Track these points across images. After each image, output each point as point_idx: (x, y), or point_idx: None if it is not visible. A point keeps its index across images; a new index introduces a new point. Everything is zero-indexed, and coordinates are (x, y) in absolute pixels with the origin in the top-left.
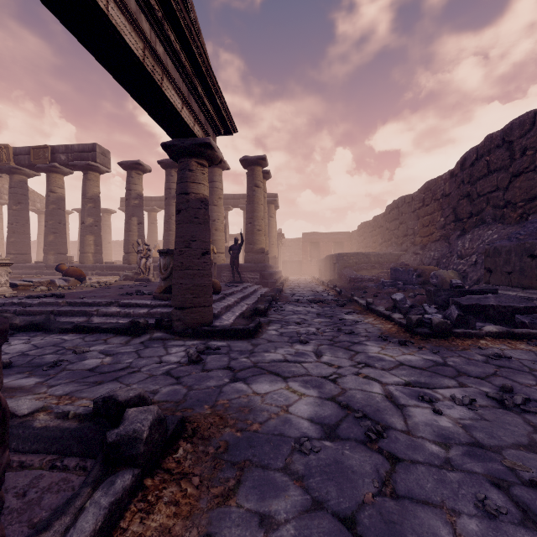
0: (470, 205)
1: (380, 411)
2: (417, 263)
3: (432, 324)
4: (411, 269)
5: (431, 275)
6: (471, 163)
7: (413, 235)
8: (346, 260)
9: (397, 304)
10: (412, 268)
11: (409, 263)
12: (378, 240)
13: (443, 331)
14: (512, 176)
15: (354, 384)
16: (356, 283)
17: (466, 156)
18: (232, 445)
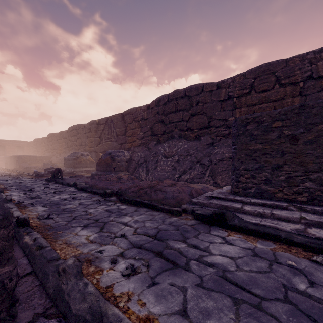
0: (70, 144)
1: (22, 182)
2: (56, 161)
3: (40, 174)
4: (49, 163)
5: (54, 165)
6: (71, 131)
7: (57, 149)
8: (24, 159)
9: (35, 172)
10: (50, 163)
11: (54, 160)
12: (44, 149)
13: (42, 175)
14: (77, 139)
15: (19, 181)
16: (28, 169)
17: (70, 128)
18: (0, 184)
